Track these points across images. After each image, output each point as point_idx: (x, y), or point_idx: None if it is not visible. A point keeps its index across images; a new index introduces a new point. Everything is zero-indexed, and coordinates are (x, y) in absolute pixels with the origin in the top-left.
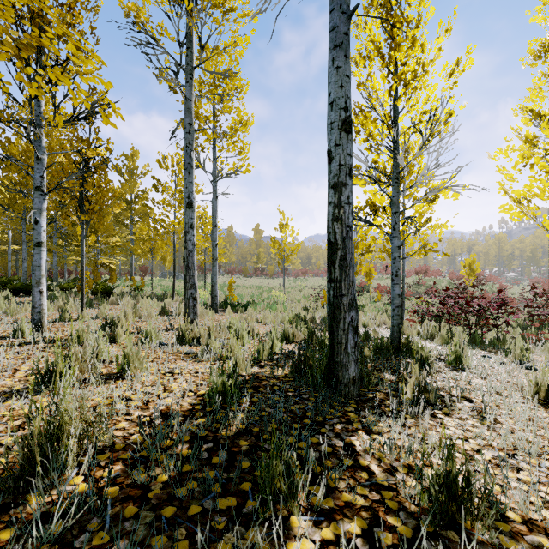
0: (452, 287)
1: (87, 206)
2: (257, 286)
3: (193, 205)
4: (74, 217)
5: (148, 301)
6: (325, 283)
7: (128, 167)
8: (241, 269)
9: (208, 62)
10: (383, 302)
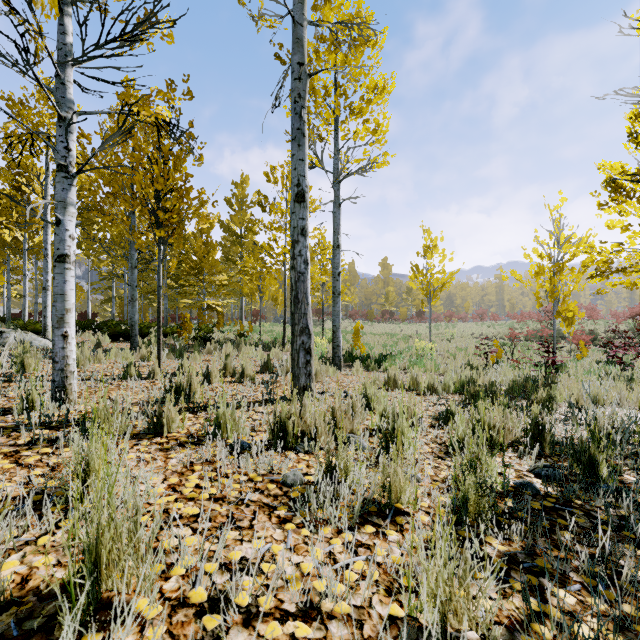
0: None
1: (160, 215)
2: (388, 334)
3: (305, 197)
4: (150, 235)
5: (252, 351)
6: (481, 330)
7: (237, 196)
8: (365, 313)
9: (327, 7)
10: (595, 360)
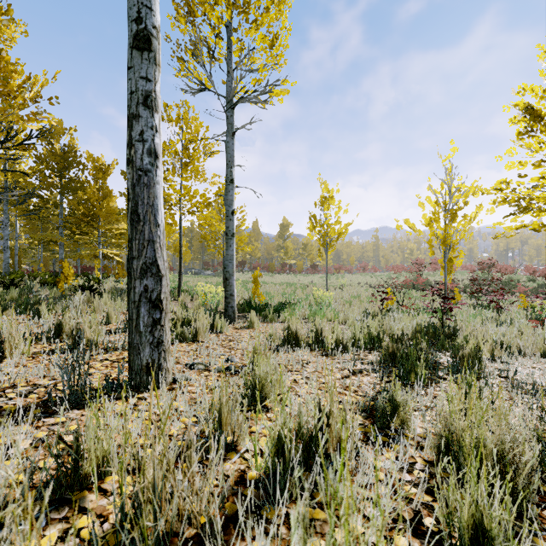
0: (537, 285)
1: None
2: (287, 283)
3: (151, 44)
4: None
5: None
6: (365, 280)
7: None
8: (267, 265)
9: None
10: (470, 305)
